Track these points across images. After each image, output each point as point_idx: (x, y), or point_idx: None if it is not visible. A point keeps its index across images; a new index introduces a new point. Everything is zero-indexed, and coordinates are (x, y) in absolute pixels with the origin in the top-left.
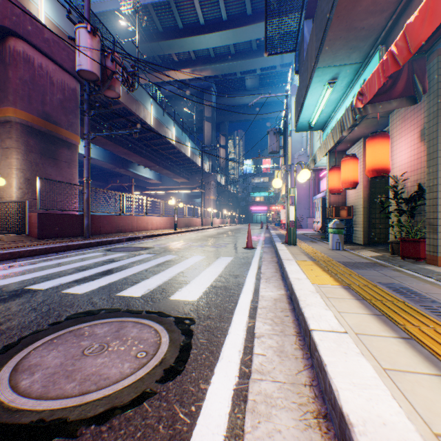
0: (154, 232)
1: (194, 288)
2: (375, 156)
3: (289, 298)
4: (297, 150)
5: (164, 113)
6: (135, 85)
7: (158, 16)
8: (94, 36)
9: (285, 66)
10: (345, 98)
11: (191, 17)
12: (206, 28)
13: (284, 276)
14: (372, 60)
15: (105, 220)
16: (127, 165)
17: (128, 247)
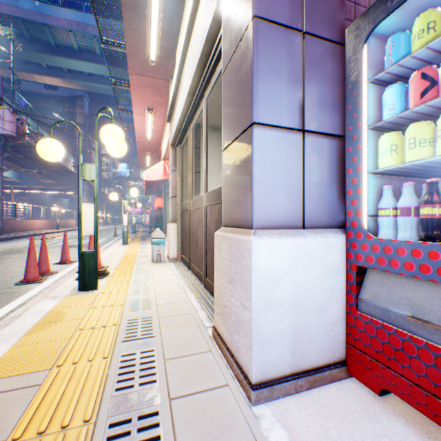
0: (44, 231)
1: None
2: (158, 203)
3: None
4: None
5: (39, 127)
6: None
7: (29, 29)
8: (15, 114)
9: None
10: None
11: (66, 43)
12: (81, 57)
13: None
14: None
15: (5, 223)
16: None
17: None
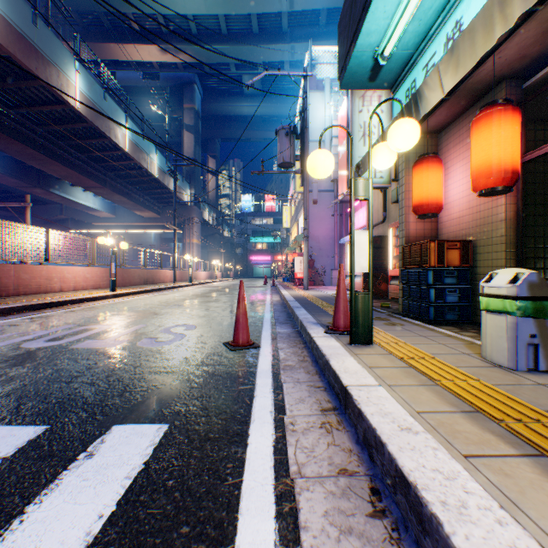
0: (54, 297)
1: None
2: None
3: None
4: None
5: (106, 94)
6: None
7: None
8: None
9: (296, 67)
10: None
11: None
12: None
13: None
14: None
15: None
16: (49, 183)
17: None
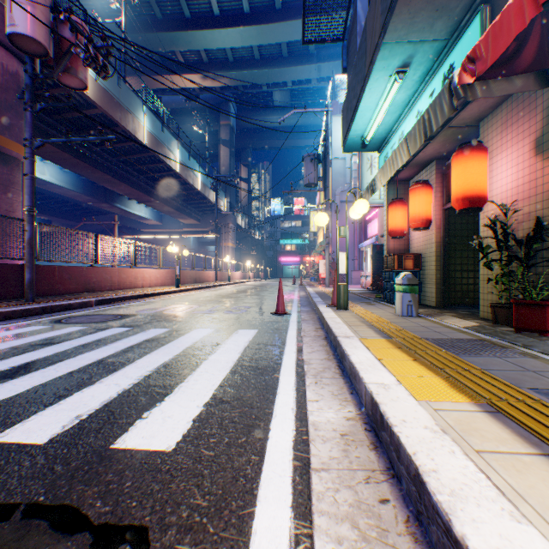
0: (145, 291)
1: (178, 407)
2: (467, 178)
3: (370, 431)
4: (339, 185)
5: (163, 128)
6: (109, 70)
7: None
8: None
9: (323, 81)
10: (417, 99)
11: (202, 4)
12: (222, 21)
13: (344, 369)
14: (466, 31)
15: (66, 273)
16: (113, 199)
17: (94, 315)
